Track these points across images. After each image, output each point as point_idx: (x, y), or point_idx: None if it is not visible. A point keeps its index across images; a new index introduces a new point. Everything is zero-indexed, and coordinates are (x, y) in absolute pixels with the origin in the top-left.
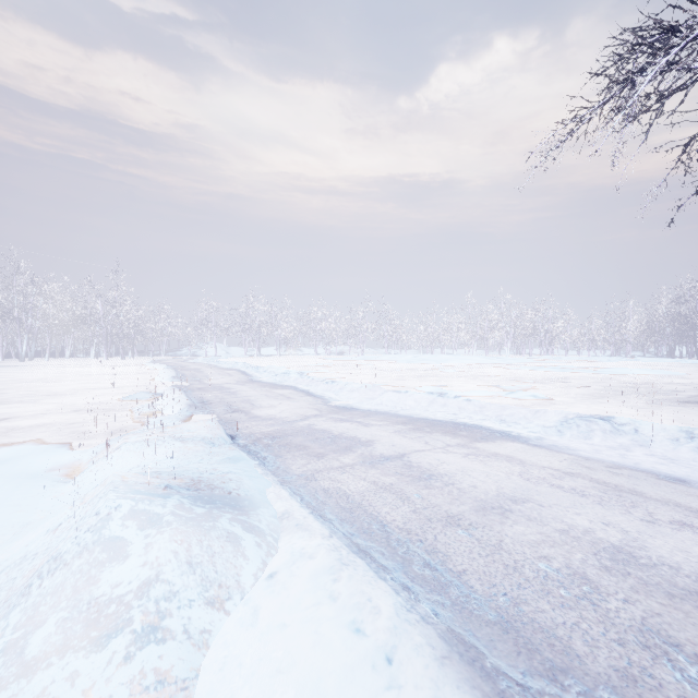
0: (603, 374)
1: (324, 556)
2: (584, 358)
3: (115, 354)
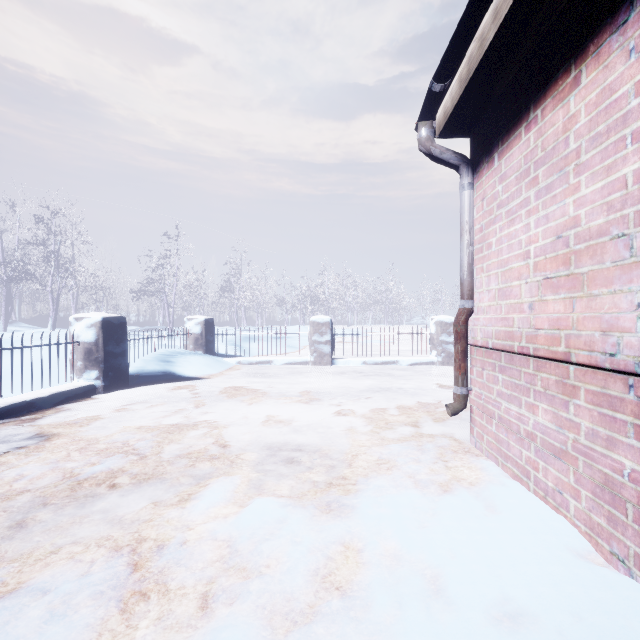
0: None
1: None
2: None
3: (373, 323)
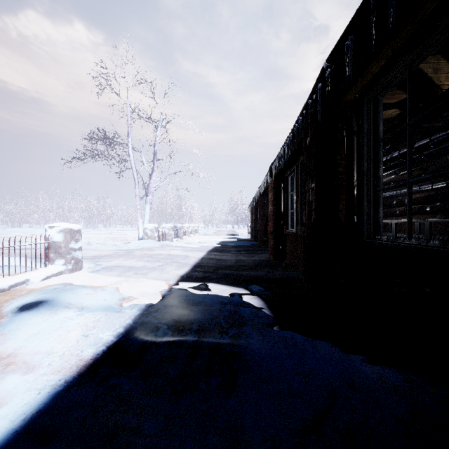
0: (115, 235)
1: None
2: (121, 229)
3: None
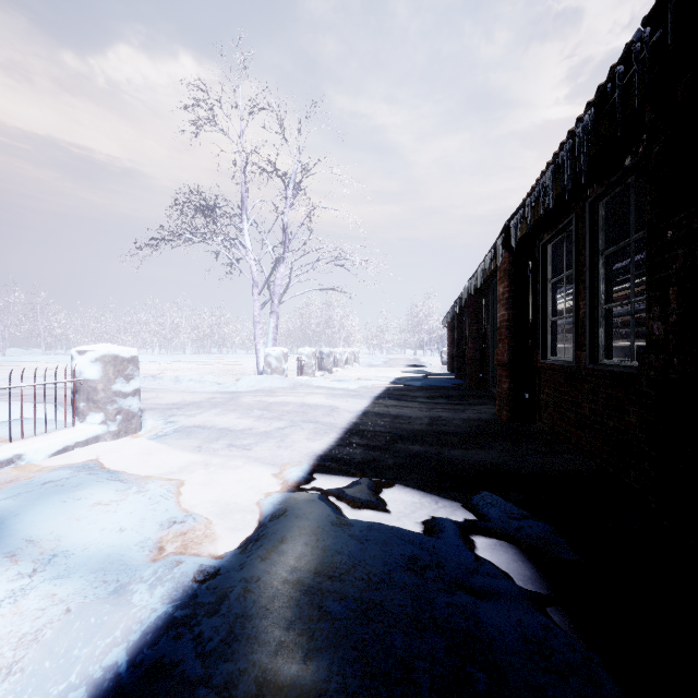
0: (230, 365)
1: (2, 402)
2: (243, 355)
3: None
